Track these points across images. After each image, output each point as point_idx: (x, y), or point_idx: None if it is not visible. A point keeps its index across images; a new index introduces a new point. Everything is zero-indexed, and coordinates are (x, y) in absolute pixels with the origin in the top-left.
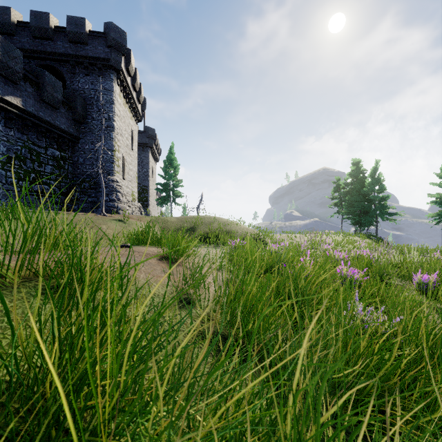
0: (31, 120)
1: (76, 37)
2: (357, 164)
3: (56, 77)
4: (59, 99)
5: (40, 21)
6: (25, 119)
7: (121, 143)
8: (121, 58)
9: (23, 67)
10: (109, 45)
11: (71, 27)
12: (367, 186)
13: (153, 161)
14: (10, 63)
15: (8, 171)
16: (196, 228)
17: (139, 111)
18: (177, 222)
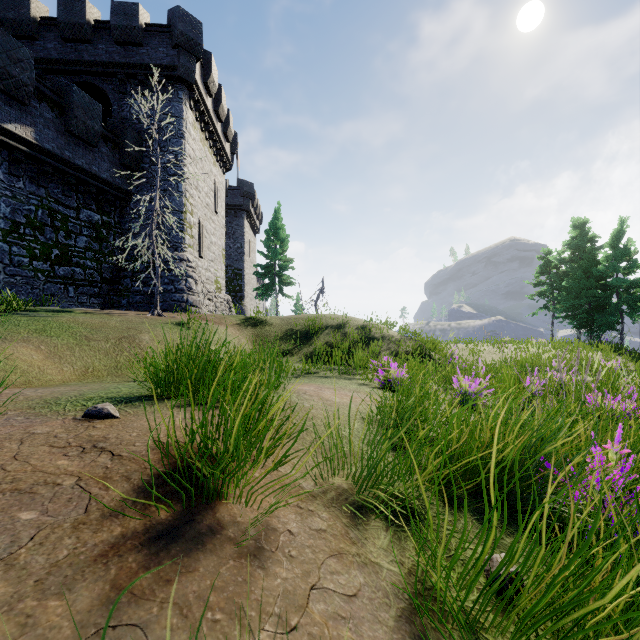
0: (51, 164)
1: (125, 35)
2: (581, 227)
3: (100, 102)
4: (96, 130)
5: (72, 13)
6: (42, 163)
7: (197, 201)
8: (195, 64)
9: (36, 78)
10: (175, 43)
11: (118, 19)
12: (603, 262)
13: (251, 233)
14: (11, 70)
15: (14, 245)
16: (312, 337)
17: (226, 153)
18: (281, 325)
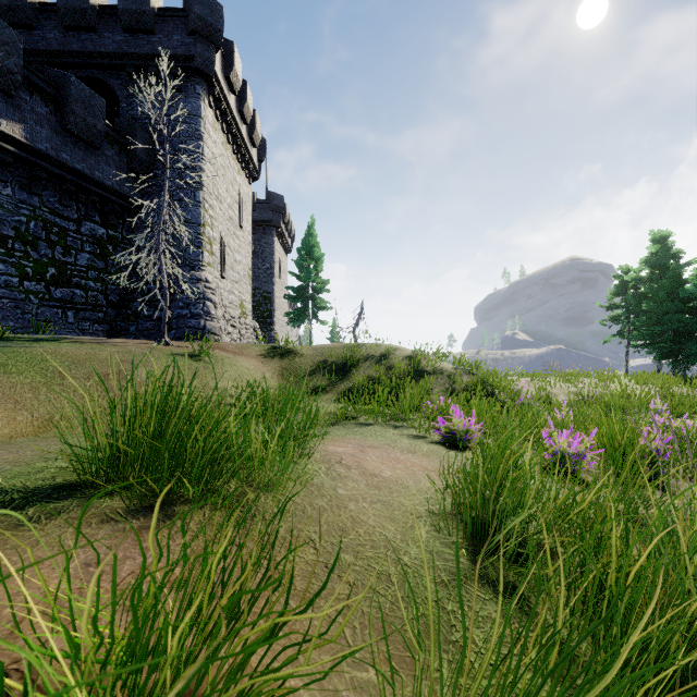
0: (44, 167)
1: (134, 21)
2: (662, 241)
3: (109, 100)
4: (98, 129)
5: None
6: (34, 166)
7: (218, 213)
8: (215, 54)
9: (26, 66)
10: (191, 29)
11: (126, 2)
12: (692, 281)
13: (282, 252)
14: None
15: (1, 262)
16: (350, 370)
17: (253, 160)
18: (313, 355)
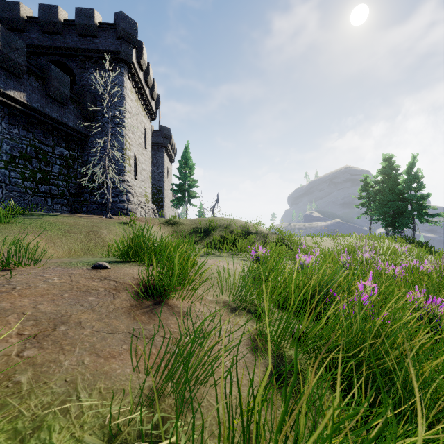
0: (36, 117)
1: (85, 30)
2: (389, 160)
3: (67, 73)
4: (66, 94)
5: (49, 14)
6: (30, 116)
7: (133, 141)
8: (132, 50)
9: (27, 60)
10: (119, 36)
11: (80, 19)
12: (402, 183)
13: (169, 162)
14: (11, 55)
15: (12, 171)
16: (211, 232)
17: (152, 108)
18: (190, 224)
